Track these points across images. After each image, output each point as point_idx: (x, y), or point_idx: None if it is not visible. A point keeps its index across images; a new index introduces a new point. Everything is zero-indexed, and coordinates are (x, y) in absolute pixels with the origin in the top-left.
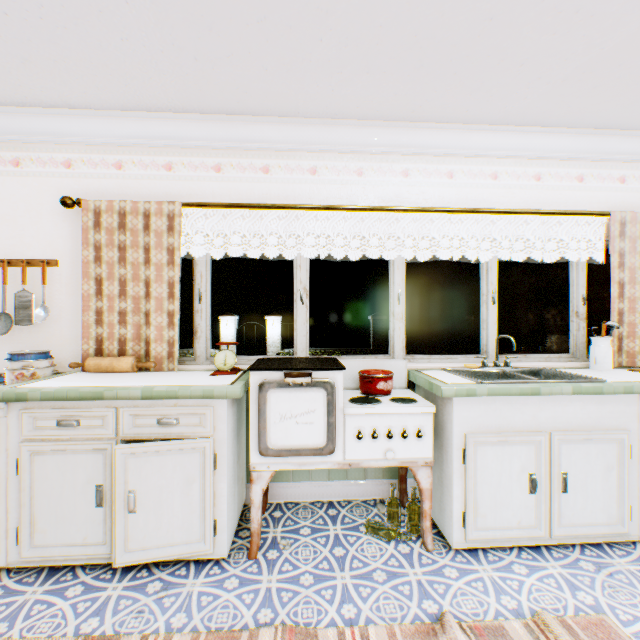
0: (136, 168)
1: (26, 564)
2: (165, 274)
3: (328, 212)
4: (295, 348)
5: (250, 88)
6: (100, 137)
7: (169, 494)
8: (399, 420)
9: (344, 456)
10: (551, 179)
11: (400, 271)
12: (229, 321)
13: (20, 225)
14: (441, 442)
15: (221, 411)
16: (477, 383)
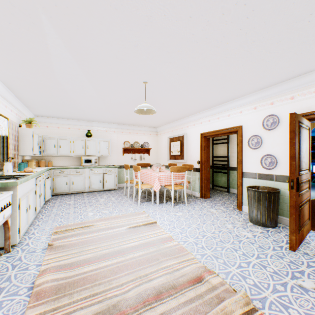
0: None
1: None
2: None
3: None
4: None
5: None
6: None
7: None
8: (6, 200)
9: None
10: None
11: None
12: None
13: None
14: None
15: None
16: (18, 179)
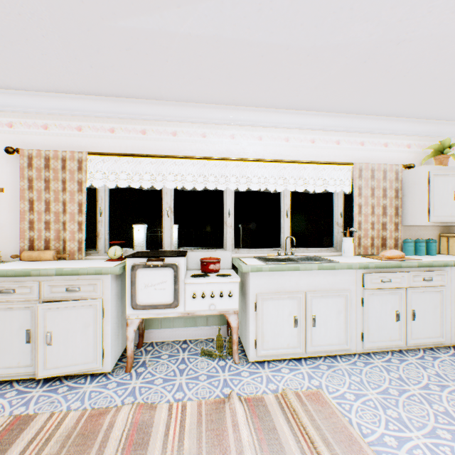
0: (57, 129)
1: None
2: (76, 198)
3: (184, 160)
4: (164, 245)
5: (129, 83)
6: (32, 108)
7: (73, 333)
8: (218, 286)
9: (185, 308)
10: (321, 142)
11: (230, 197)
12: (140, 228)
13: None
14: (246, 300)
15: (107, 282)
16: (265, 264)
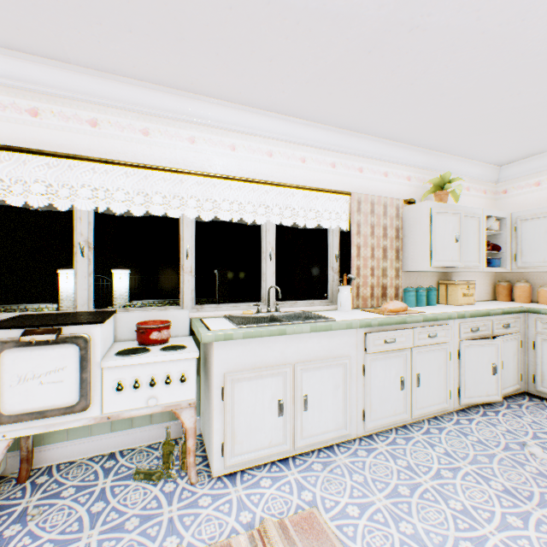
0: None
1: None
2: None
3: (111, 166)
4: (76, 302)
5: None
6: None
7: None
8: (163, 368)
9: (102, 410)
10: (313, 163)
11: (189, 229)
12: (70, 274)
13: None
14: (209, 382)
15: None
16: (237, 328)
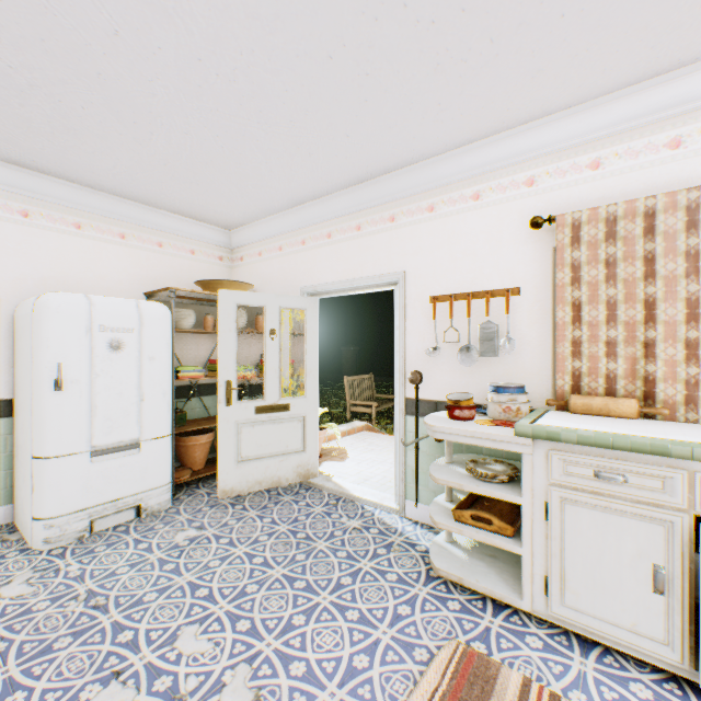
0: (619, 161)
1: (552, 620)
2: (679, 289)
3: None
4: None
5: None
6: (571, 138)
7: None
8: None
9: None
10: None
11: None
12: None
13: (479, 257)
14: None
15: None
16: None
